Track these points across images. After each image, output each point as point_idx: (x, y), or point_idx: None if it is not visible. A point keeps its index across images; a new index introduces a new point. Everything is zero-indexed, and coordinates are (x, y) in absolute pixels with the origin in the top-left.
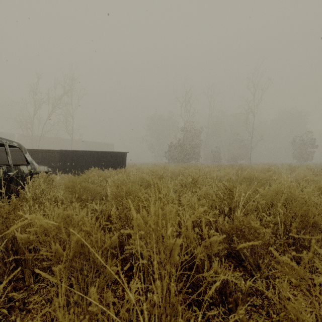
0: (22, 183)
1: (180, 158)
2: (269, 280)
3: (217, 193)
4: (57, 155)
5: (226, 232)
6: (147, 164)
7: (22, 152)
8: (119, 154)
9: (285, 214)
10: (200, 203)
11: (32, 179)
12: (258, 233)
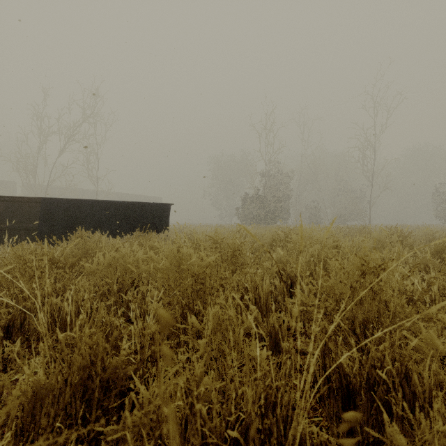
0: None
1: (260, 217)
2: None
3: None
4: (36, 207)
5: None
6: (209, 227)
7: None
8: (157, 208)
9: None
10: None
11: None
12: None
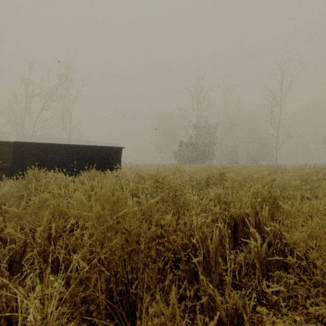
0: None
1: (193, 158)
2: None
3: None
4: (9, 149)
5: None
6: (153, 166)
7: None
8: (111, 150)
9: None
10: None
11: None
12: None
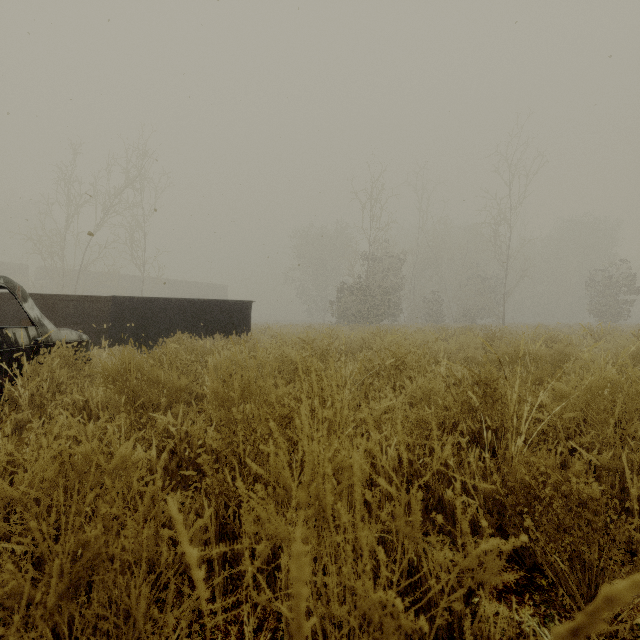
0: (7, 369)
1: (362, 314)
2: (622, 639)
3: (455, 393)
4: (106, 307)
5: (494, 498)
6: (295, 327)
7: (17, 299)
8: (237, 306)
9: (639, 449)
10: (418, 415)
11: (39, 359)
12: (593, 511)
